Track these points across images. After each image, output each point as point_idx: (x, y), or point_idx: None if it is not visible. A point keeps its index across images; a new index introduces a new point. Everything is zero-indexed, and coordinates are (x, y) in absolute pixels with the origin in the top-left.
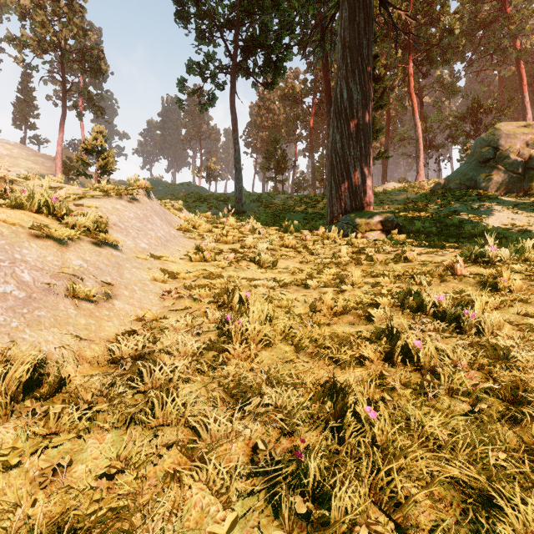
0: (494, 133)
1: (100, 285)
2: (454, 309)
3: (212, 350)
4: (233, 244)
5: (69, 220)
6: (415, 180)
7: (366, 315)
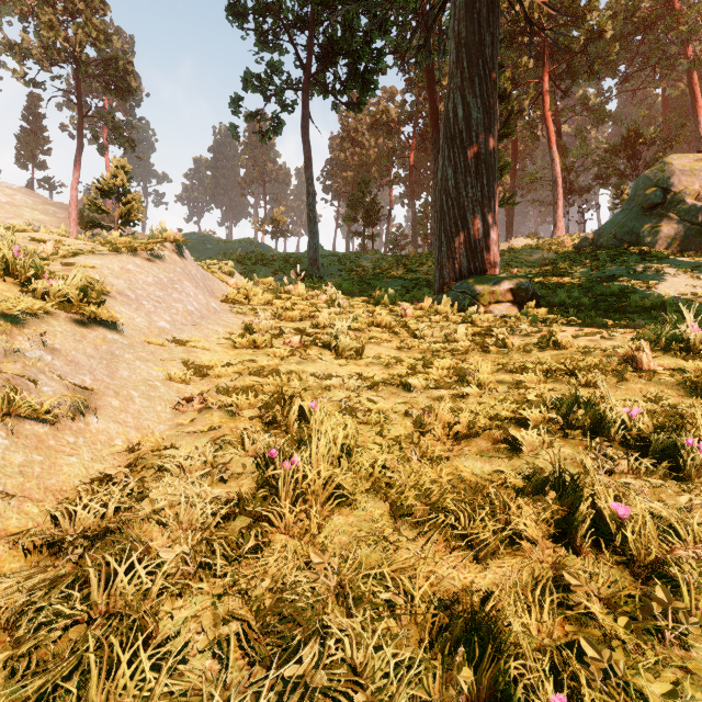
0: (663, 168)
1: (69, 391)
2: (663, 435)
3: (242, 513)
4: (300, 321)
5: (38, 285)
6: (552, 235)
7: (507, 439)
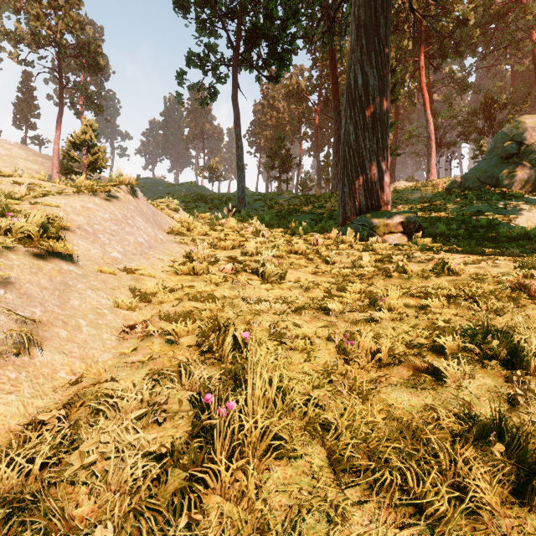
0: (517, 126)
1: (17, 324)
2: None
3: (176, 466)
4: (232, 249)
5: (2, 223)
6: (427, 179)
7: (426, 367)
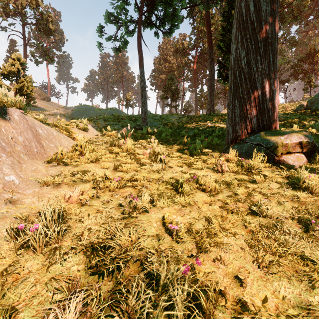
0: None
1: None
2: None
3: None
4: (120, 189)
5: None
6: None
7: None
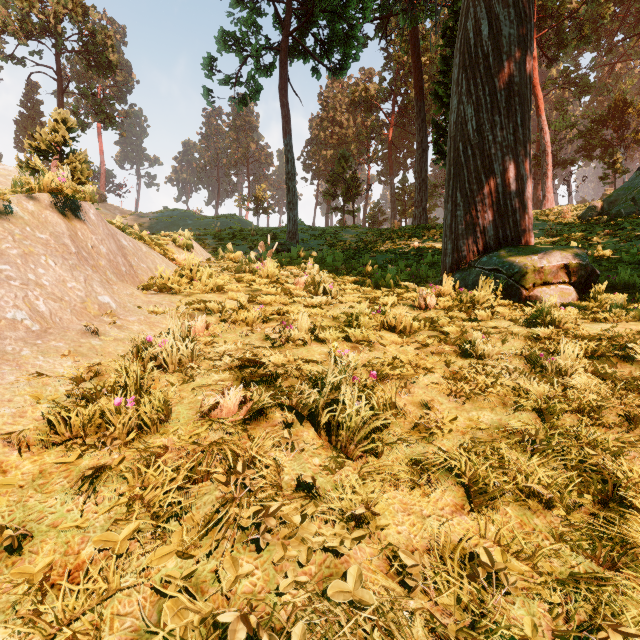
0: None
1: None
2: None
3: None
4: (262, 323)
5: None
6: (541, 207)
7: None
